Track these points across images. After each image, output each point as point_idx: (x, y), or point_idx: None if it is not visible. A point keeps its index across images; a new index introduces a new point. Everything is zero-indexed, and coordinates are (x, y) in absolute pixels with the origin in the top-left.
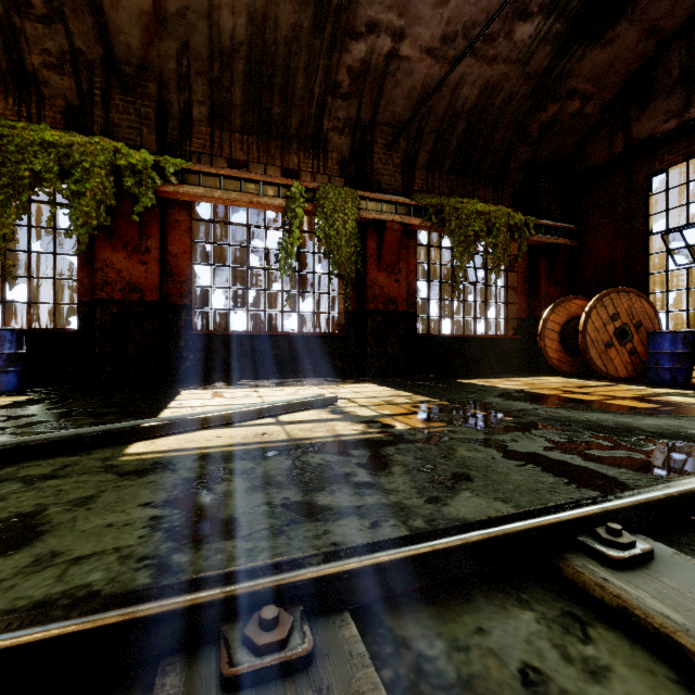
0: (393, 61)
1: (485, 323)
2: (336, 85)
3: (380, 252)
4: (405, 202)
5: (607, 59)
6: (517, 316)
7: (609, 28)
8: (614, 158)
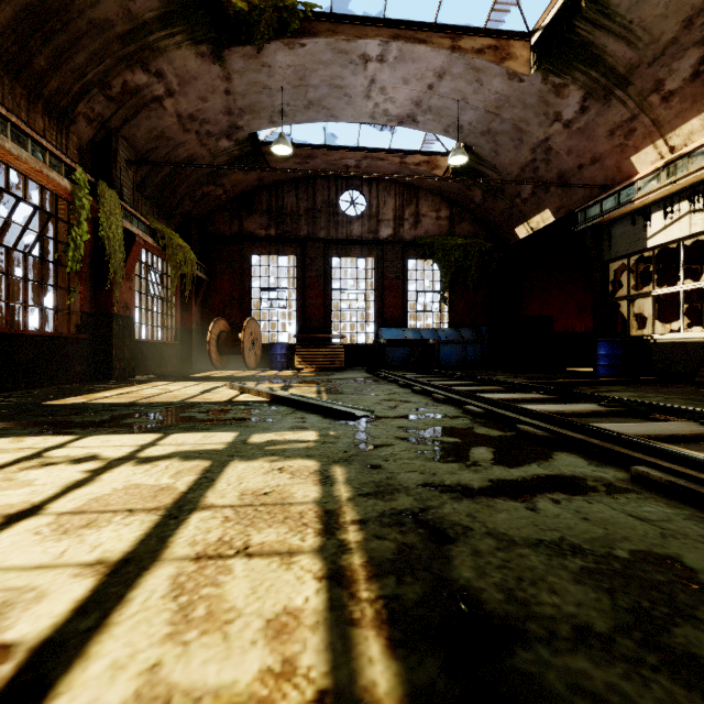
0: (156, 103)
1: (163, 330)
2: (108, 84)
3: (125, 260)
4: (145, 221)
5: (242, 179)
6: (176, 326)
7: (251, 168)
8: (237, 236)
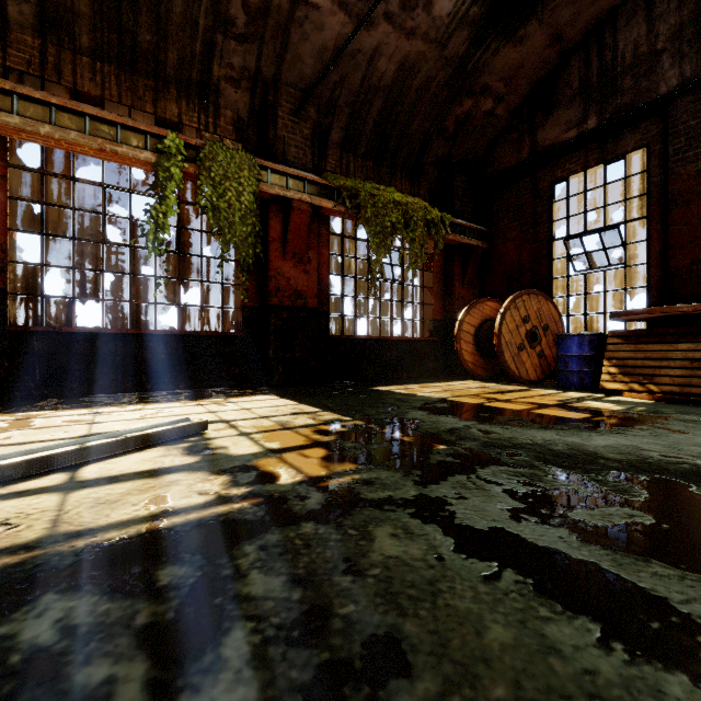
0: (300, 6)
1: (402, 324)
2: (227, 20)
3: (286, 236)
4: (315, 180)
5: (518, 59)
6: (433, 318)
7: (522, 25)
8: (522, 162)
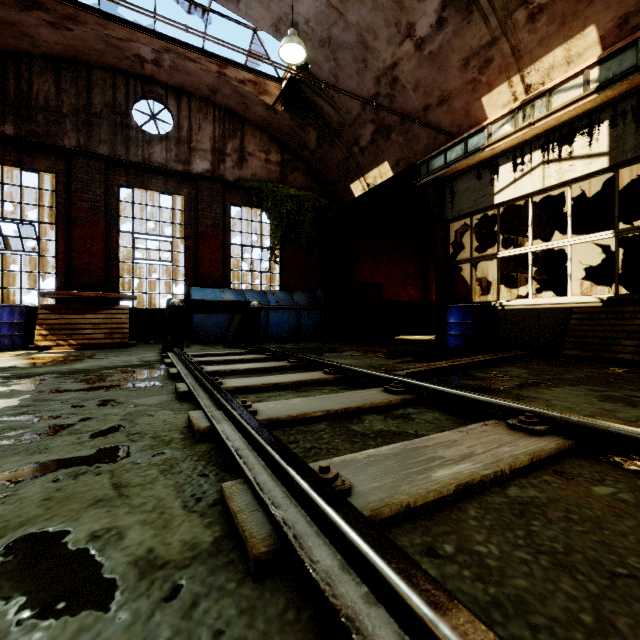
0: None
1: None
2: None
3: None
4: None
5: None
6: None
7: None
8: None
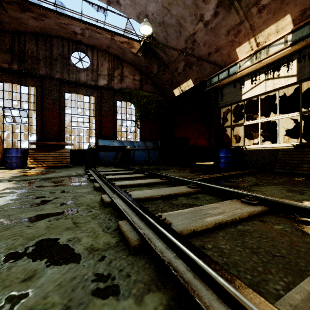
0: None
1: None
2: None
3: None
4: None
5: None
6: None
7: None
8: None
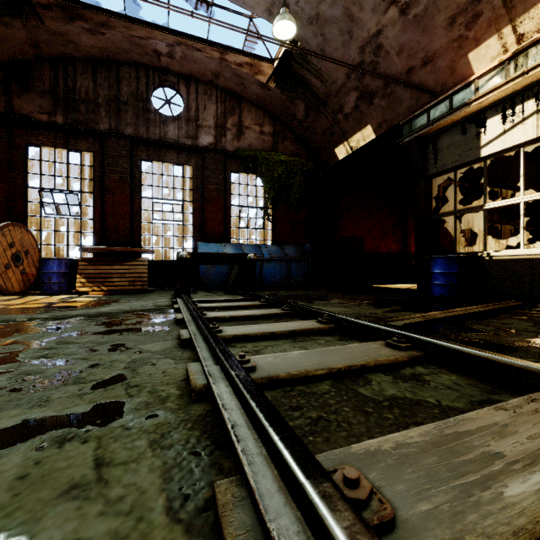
0: None
1: None
2: None
3: None
4: None
5: (1, 34)
6: None
7: (9, 15)
8: None
